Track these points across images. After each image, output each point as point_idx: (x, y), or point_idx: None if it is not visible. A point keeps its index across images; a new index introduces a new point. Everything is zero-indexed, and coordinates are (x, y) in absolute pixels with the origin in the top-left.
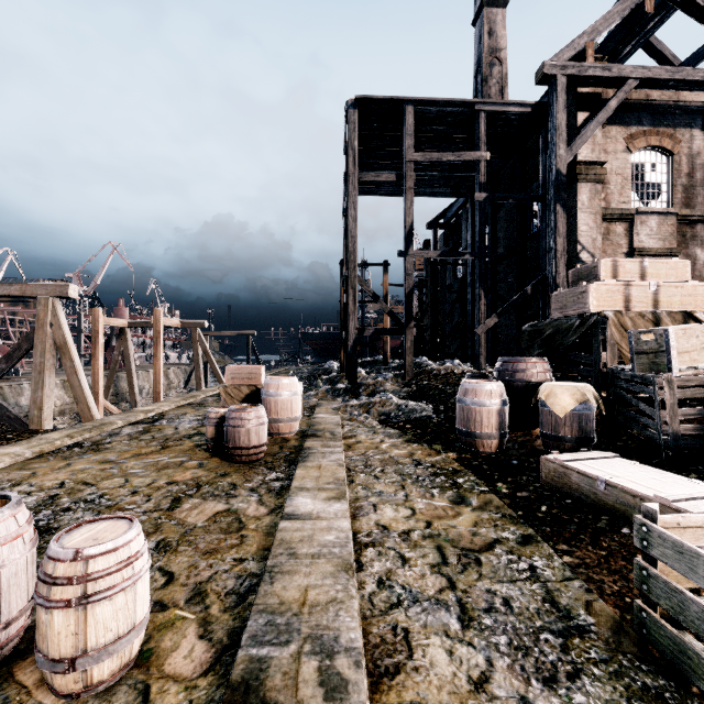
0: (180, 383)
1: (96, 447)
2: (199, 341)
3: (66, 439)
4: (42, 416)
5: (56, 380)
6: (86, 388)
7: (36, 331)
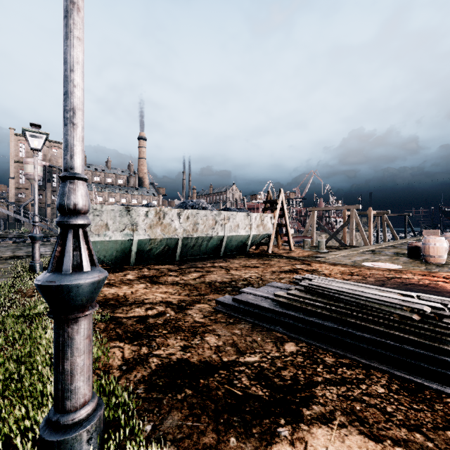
0: (361, 241)
1: (387, 248)
2: (385, 220)
3: (377, 246)
4: (352, 243)
5: (324, 235)
6: (365, 236)
7: (350, 219)
